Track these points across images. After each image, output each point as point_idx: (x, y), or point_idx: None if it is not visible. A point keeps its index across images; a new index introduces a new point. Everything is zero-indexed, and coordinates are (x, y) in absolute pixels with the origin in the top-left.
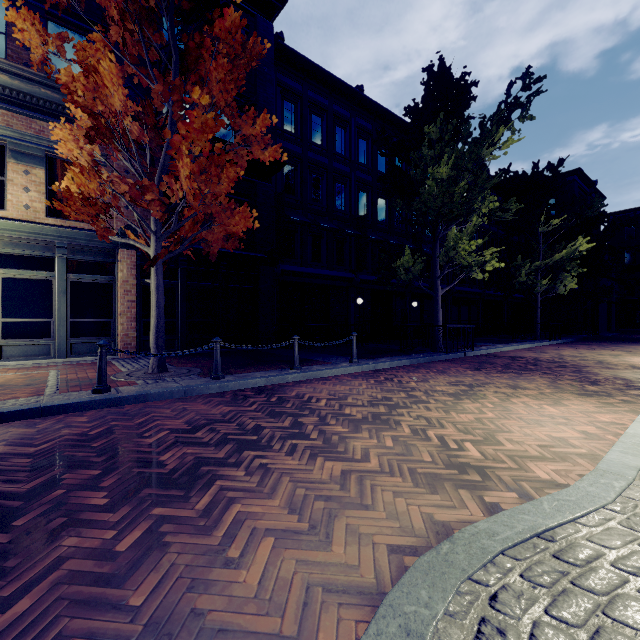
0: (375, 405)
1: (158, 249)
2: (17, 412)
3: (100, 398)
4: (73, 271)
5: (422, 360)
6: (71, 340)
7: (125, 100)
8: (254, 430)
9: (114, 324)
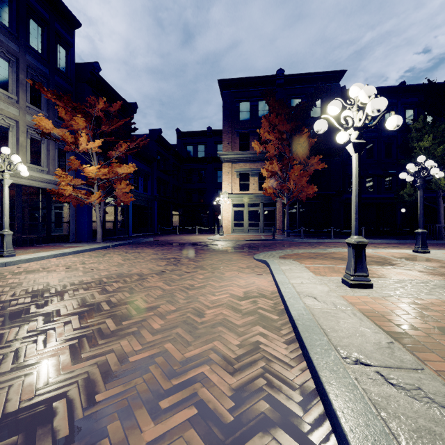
0: (340, 246)
1: (287, 201)
2: (259, 239)
3: (273, 239)
4: (264, 206)
5: (408, 241)
6: (264, 228)
7: (278, 158)
8: (302, 245)
9: (275, 223)
